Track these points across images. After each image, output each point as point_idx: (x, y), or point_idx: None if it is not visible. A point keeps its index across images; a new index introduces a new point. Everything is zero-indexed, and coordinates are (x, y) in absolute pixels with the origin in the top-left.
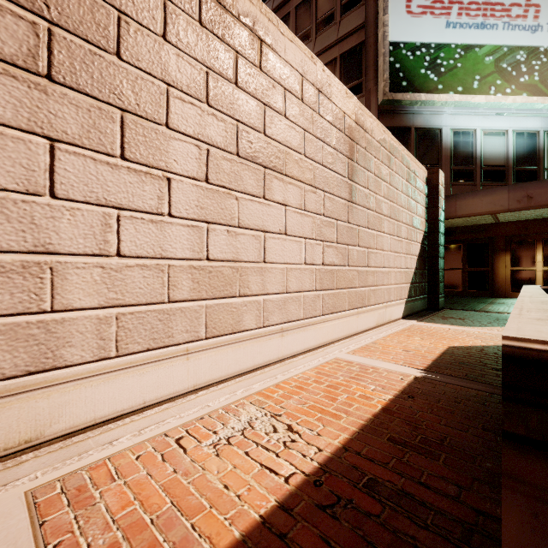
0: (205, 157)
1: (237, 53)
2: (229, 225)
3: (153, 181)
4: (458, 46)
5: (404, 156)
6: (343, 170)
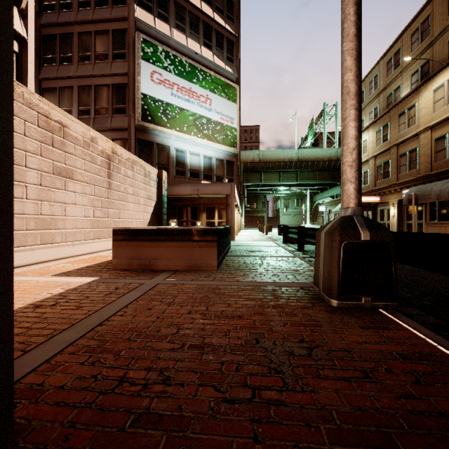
0: (40, 176)
1: (53, 134)
2: (50, 201)
3: (21, 187)
4: (177, 107)
5: (142, 164)
6: (105, 175)
